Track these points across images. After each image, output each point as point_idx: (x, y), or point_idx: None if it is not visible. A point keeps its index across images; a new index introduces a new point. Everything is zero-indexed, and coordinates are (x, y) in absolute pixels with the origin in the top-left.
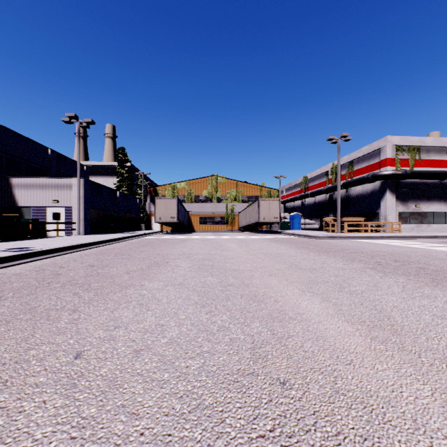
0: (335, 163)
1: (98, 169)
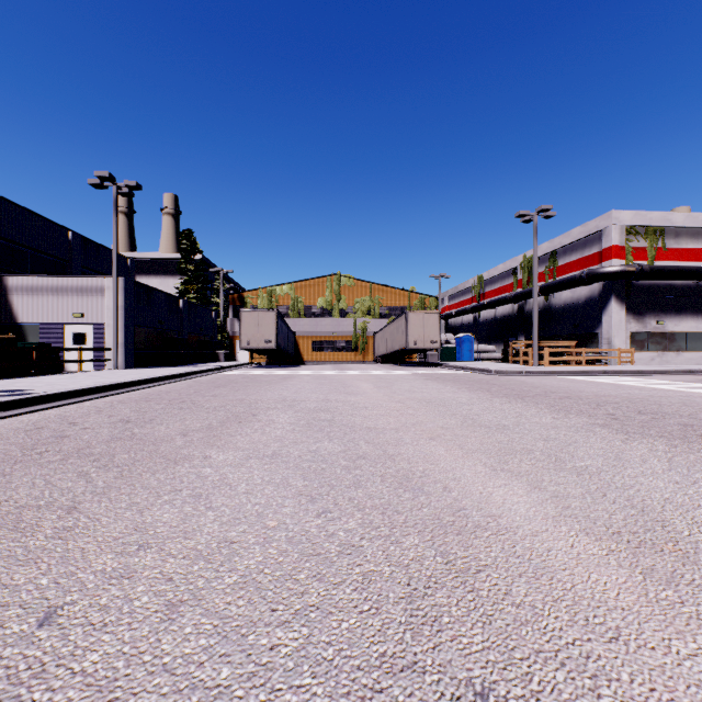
0: (528, 255)
1: (150, 264)
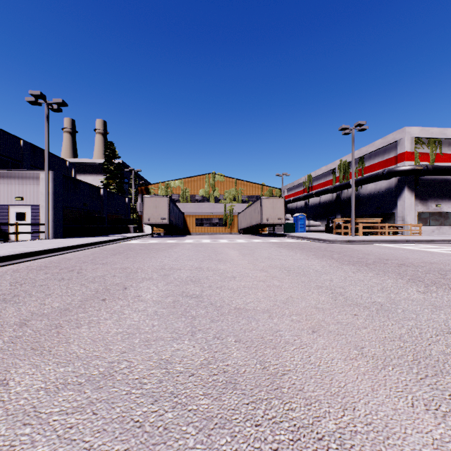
0: (343, 160)
1: (86, 167)
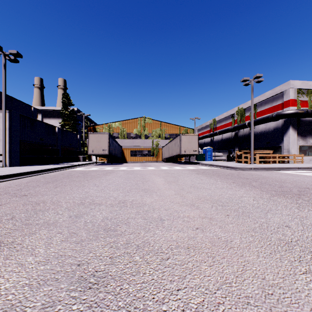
0: (240, 107)
1: (51, 112)
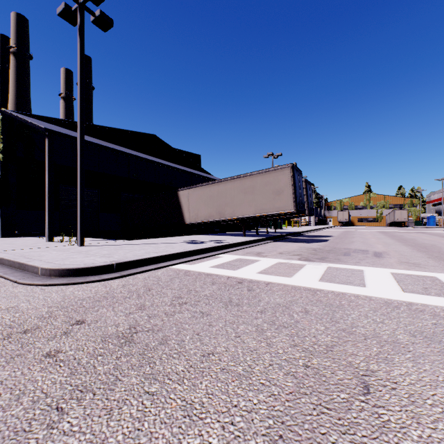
0: None
1: None
